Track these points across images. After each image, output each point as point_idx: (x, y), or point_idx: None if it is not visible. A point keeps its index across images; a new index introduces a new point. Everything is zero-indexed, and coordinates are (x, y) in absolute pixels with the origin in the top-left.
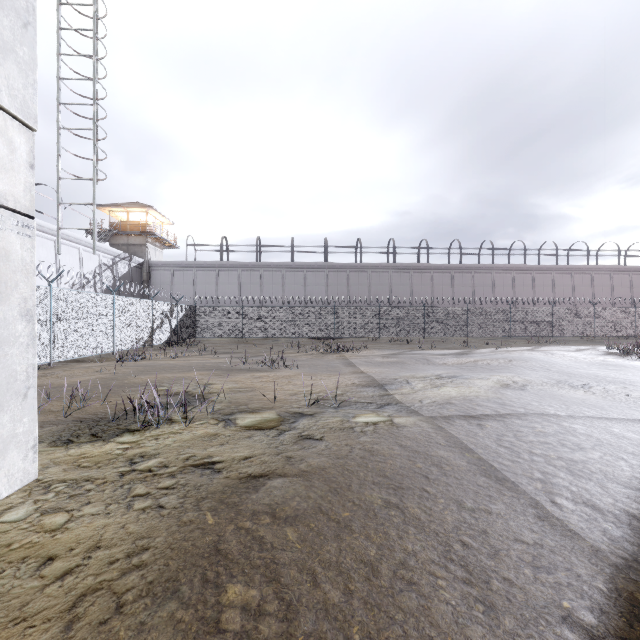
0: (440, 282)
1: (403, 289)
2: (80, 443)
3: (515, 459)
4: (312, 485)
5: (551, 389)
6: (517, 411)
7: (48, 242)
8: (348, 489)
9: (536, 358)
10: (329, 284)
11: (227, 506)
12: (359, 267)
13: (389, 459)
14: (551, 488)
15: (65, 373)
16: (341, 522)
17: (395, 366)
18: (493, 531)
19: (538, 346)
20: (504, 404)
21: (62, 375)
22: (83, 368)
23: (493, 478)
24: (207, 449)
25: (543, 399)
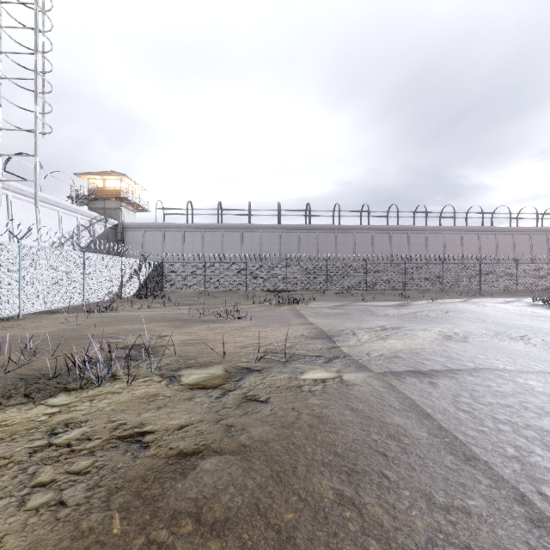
0: (380, 241)
1: (347, 248)
2: (7, 406)
3: (480, 428)
4: (251, 467)
5: (492, 341)
6: (466, 366)
7: (29, 205)
8: (293, 473)
9: (470, 310)
10: (282, 243)
11: (143, 502)
12: (308, 228)
13: (340, 428)
14: (532, 471)
15: (32, 324)
16: (282, 530)
17: (341, 317)
18: (480, 548)
19: (469, 298)
20: (451, 358)
21: (28, 326)
22: (51, 319)
23: (461, 456)
24: (141, 414)
25: (487, 352)
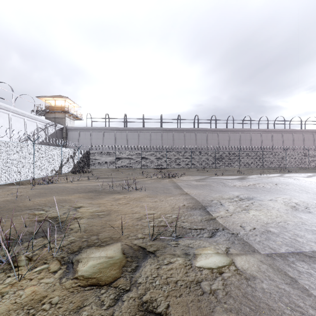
0: (222, 138)
1: (203, 142)
2: None
3: None
4: None
5: None
6: None
7: (4, 114)
8: None
9: (292, 182)
10: (163, 139)
11: None
12: (179, 130)
13: None
14: None
15: None
16: None
17: (206, 188)
18: None
19: (283, 173)
20: None
21: None
22: (5, 191)
23: None
24: None
25: None
